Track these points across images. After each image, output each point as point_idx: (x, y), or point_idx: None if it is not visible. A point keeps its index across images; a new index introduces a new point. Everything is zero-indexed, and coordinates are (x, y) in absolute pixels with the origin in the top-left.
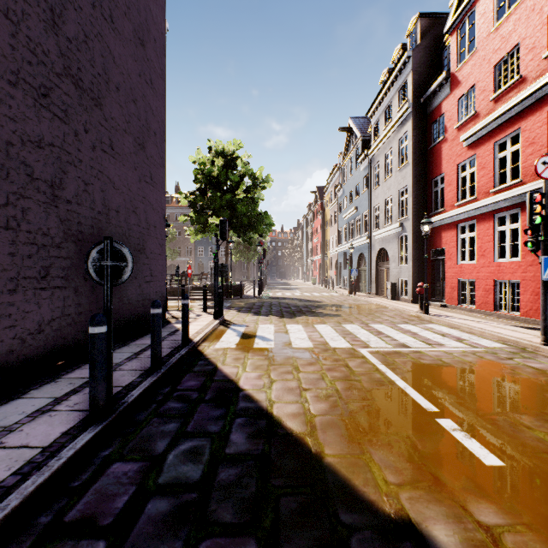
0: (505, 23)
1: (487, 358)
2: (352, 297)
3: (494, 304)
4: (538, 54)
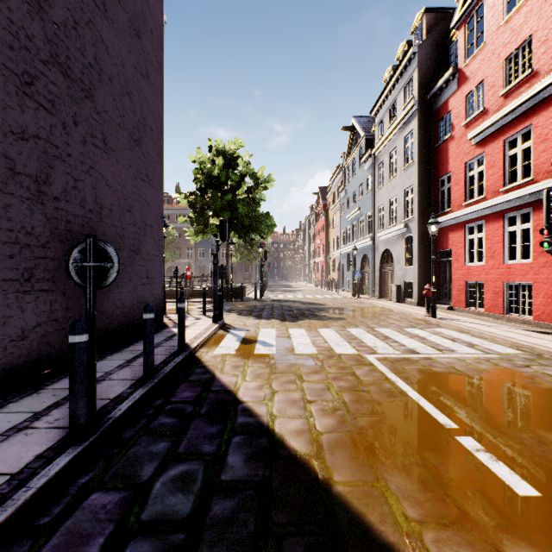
0: (516, 15)
1: (503, 365)
2: (355, 300)
3: (504, 307)
4: (551, 46)
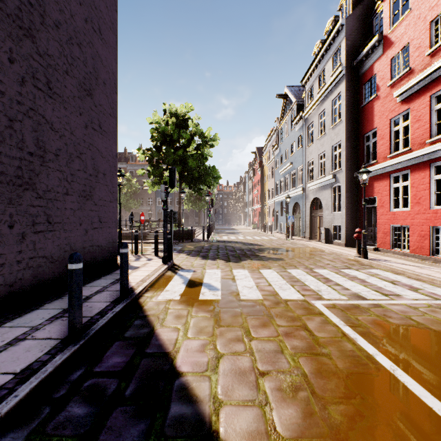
0: None
1: None
2: (289, 241)
3: (430, 249)
4: None
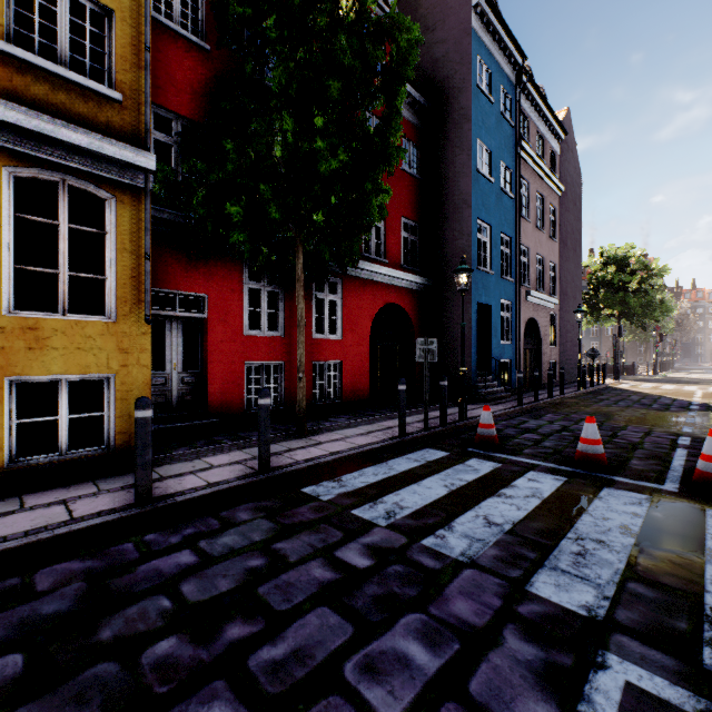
0: None
1: None
2: None
3: None
4: None
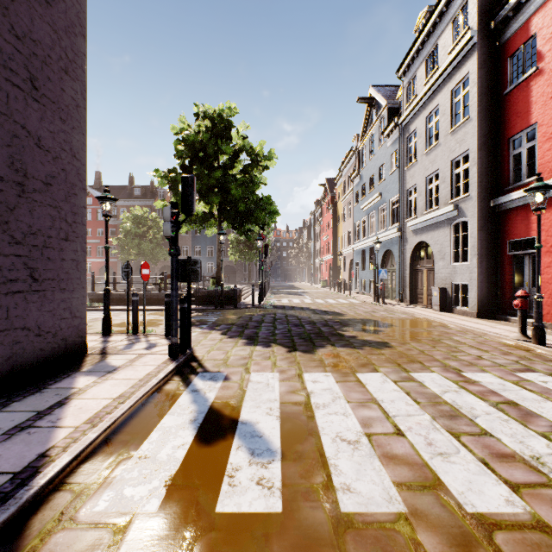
0: None
1: None
2: (380, 306)
3: None
4: None
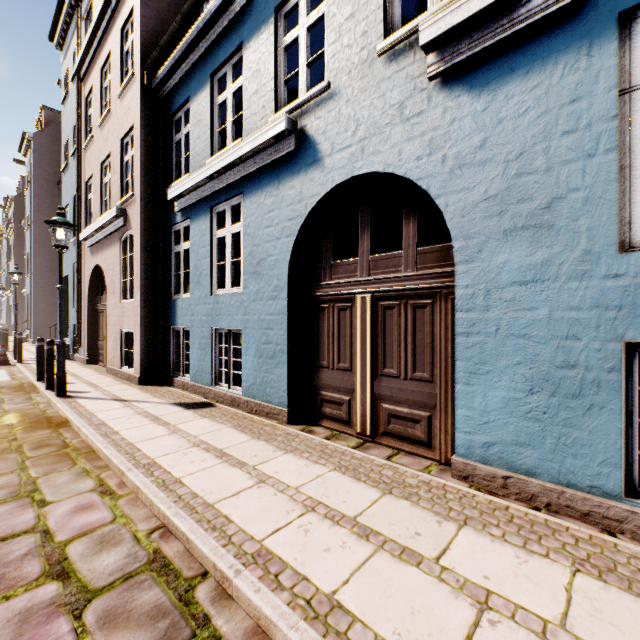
0: None
1: None
2: None
3: None
4: None
